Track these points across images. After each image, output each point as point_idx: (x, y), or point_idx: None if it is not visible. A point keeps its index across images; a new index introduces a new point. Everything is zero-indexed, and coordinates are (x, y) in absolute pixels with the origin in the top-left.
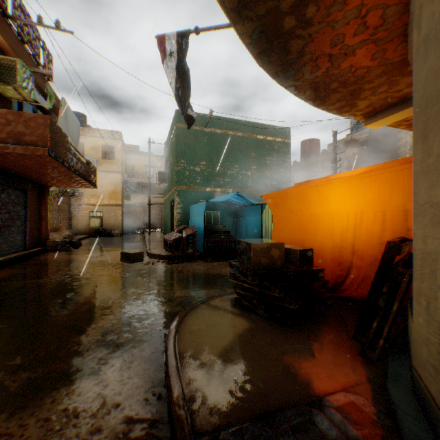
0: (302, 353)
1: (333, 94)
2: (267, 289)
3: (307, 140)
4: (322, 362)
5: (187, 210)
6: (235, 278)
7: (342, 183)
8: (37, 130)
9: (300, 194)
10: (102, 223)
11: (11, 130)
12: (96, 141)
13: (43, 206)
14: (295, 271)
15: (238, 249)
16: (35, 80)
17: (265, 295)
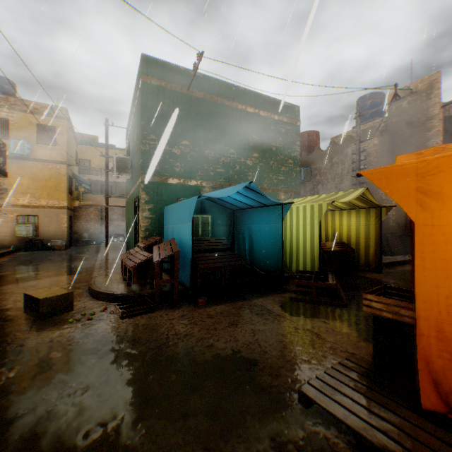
0: None
1: None
2: None
3: (306, 132)
4: None
5: (160, 214)
6: None
7: None
8: None
9: None
10: (38, 232)
11: None
12: (29, 118)
13: None
14: None
15: None
16: None
17: None
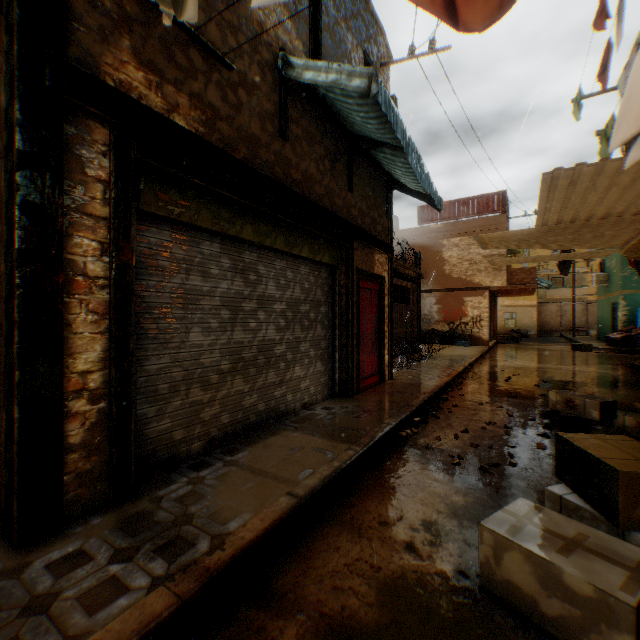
0: None
1: None
2: None
3: None
4: None
5: (632, 312)
6: None
7: None
8: (529, 276)
9: None
10: (515, 324)
11: (516, 278)
12: None
13: (494, 311)
14: None
15: None
16: None
17: None
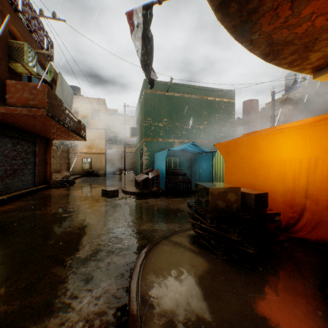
0: (267, 306)
1: (287, 47)
2: (224, 231)
3: (248, 100)
4: (292, 320)
5: (152, 157)
6: (193, 218)
7: (294, 132)
8: (38, 96)
9: (250, 143)
10: (91, 167)
11: (19, 97)
12: (87, 107)
13: (48, 154)
14: (251, 215)
15: (195, 191)
16: (39, 60)
17: (222, 236)
